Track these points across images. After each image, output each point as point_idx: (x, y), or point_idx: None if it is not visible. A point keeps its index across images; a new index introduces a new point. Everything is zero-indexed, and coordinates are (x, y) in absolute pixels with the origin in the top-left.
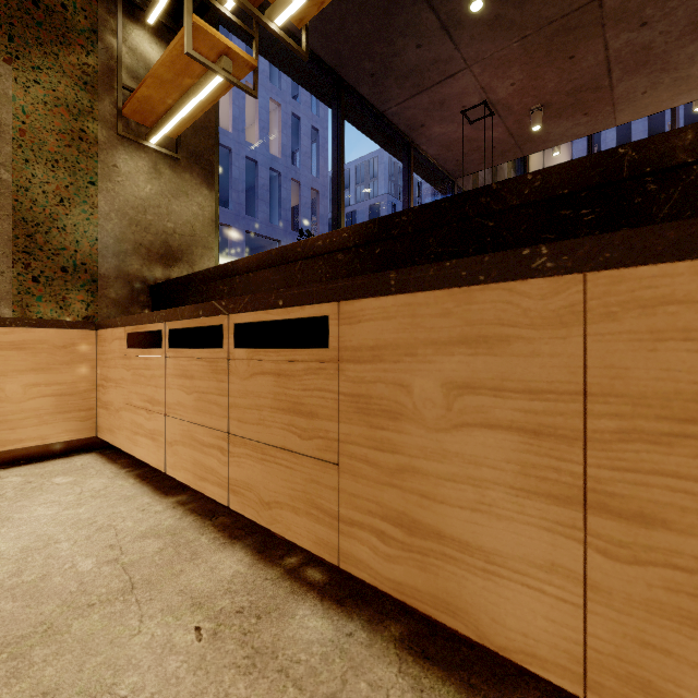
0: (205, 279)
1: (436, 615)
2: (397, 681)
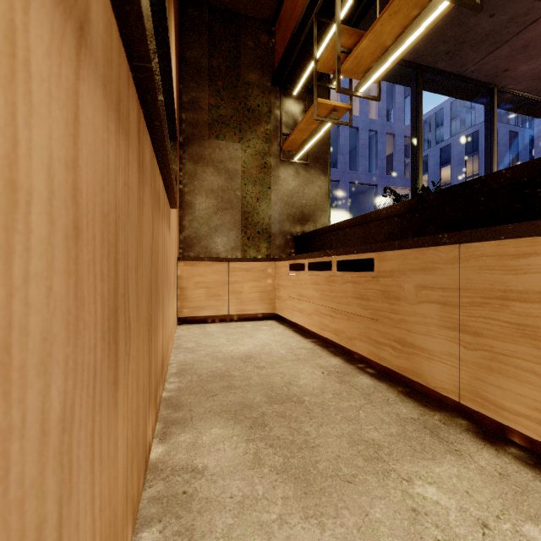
0: (323, 233)
1: (412, 378)
2: (394, 397)
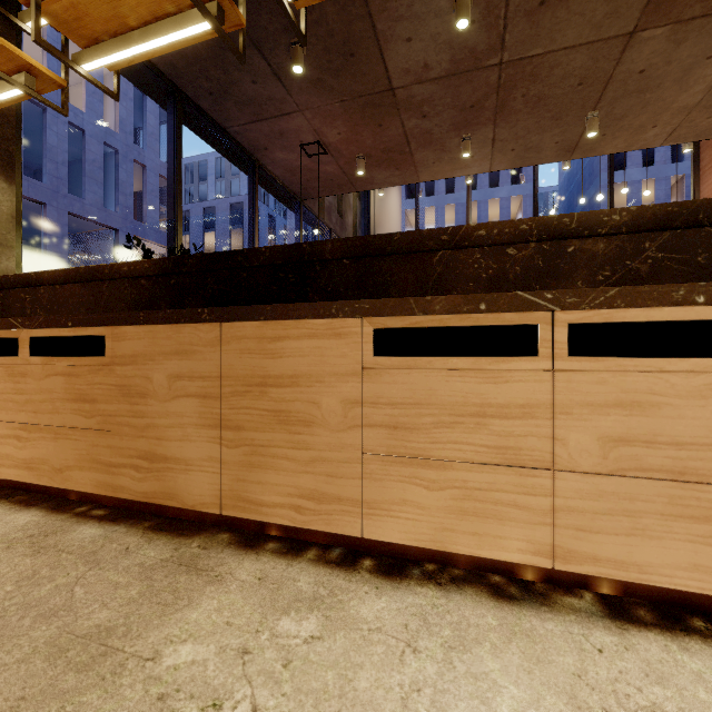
0: (2, 286)
1: (165, 502)
2: (138, 540)
